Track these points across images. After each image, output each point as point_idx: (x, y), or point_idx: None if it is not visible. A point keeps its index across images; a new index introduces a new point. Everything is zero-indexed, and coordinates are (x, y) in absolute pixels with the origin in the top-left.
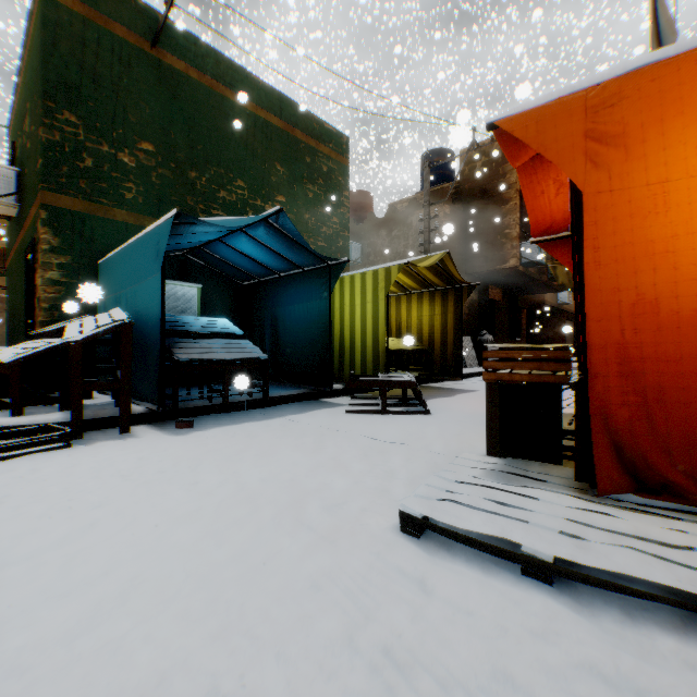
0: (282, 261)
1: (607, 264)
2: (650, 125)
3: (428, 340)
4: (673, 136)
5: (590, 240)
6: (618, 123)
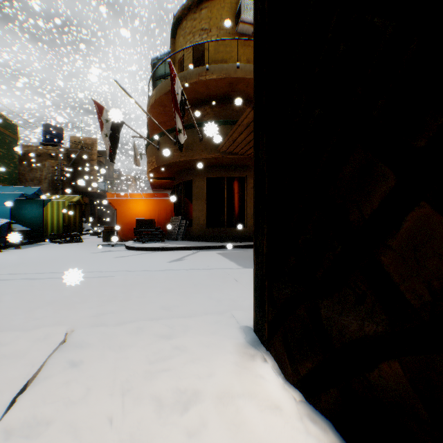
0: (22, 196)
1: (119, 217)
2: (123, 204)
3: (69, 222)
4: (125, 206)
5: (118, 215)
6: (120, 203)
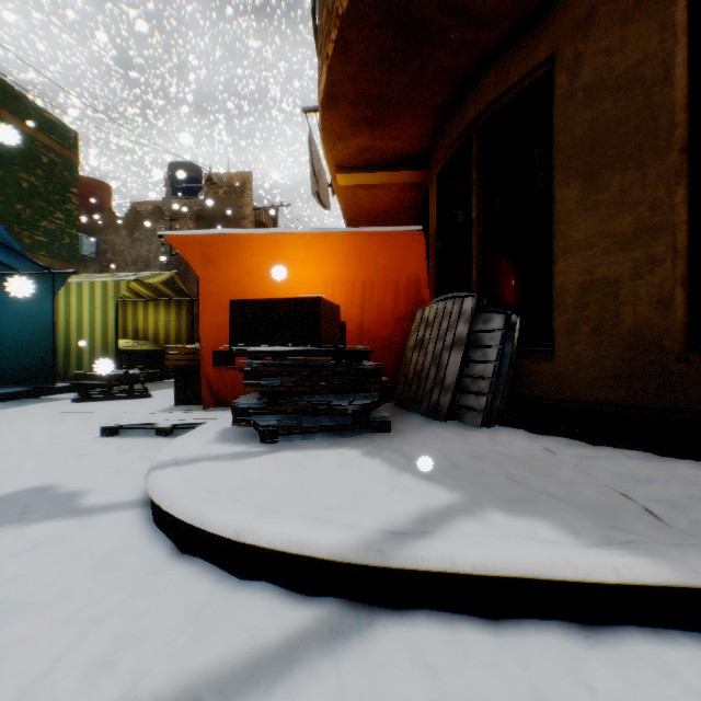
0: None
1: (209, 312)
2: (224, 258)
3: (165, 342)
4: (231, 265)
5: (203, 300)
6: (213, 253)
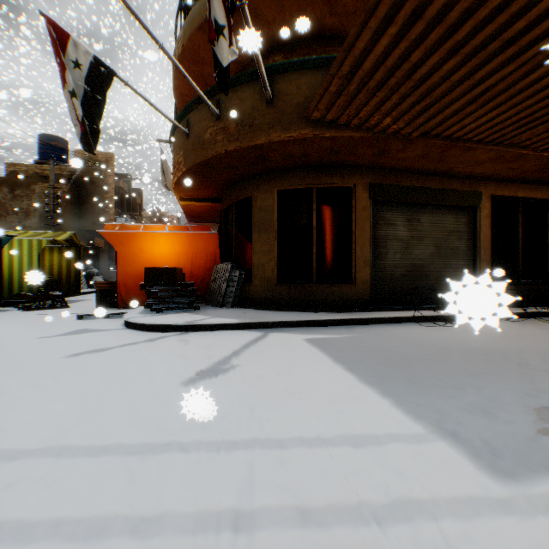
0: None
1: (122, 265)
2: (129, 242)
3: (59, 274)
4: (132, 245)
5: (119, 261)
6: (124, 240)
